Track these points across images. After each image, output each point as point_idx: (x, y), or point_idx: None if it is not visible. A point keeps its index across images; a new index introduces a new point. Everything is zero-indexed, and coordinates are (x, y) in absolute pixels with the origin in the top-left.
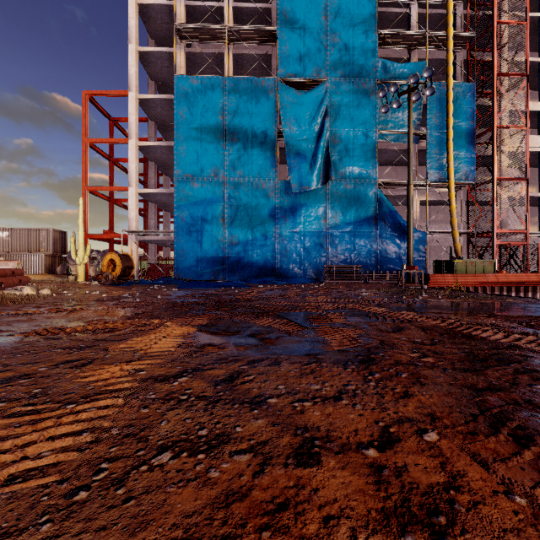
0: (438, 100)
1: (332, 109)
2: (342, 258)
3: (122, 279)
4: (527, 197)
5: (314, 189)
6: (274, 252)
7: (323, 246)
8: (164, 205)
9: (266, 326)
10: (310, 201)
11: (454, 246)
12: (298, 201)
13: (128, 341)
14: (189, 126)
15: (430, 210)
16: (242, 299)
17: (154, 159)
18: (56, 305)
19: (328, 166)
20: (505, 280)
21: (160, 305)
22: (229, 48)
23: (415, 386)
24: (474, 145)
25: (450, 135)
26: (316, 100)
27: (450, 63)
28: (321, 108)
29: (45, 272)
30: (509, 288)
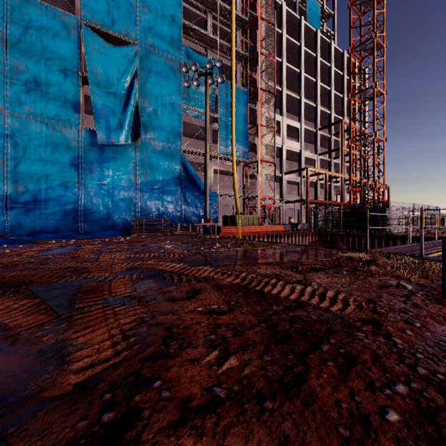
0: (226, 94)
1: (141, 72)
2: (152, 212)
3: None
4: (275, 175)
5: (123, 144)
6: (77, 204)
7: (133, 200)
8: None
9: None
10: (120, 155)
11: (236, 205)
12: (106, 153)
13: None
14: None
15: (220, 178)
16: None
17: None
18: None
19: (138, 125)
20: (266, 230)
21: None
22: None
23: None
24: (247, 134)
25: (234, 123)
26: (126, 59)
27: (234, 69)
28: (131, 68)
29: None
30: (268, 235)
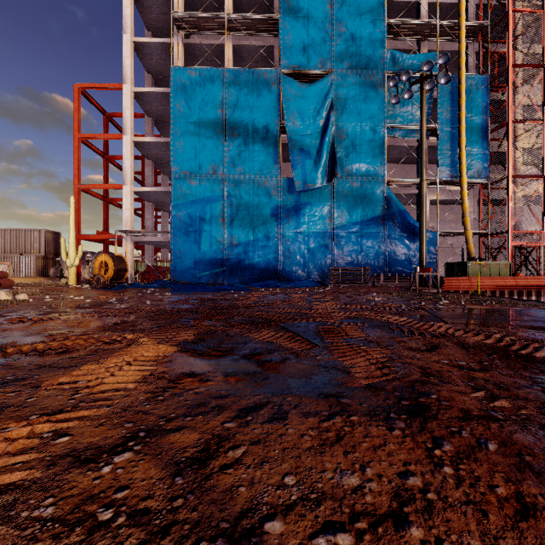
0: (449, 93)
1: (337, 102)
2: (349, 260)
3: (115, 282)
4: (544, 195)
5: (319, 187)
6: (277, 254)
7: (328, 247)
8: (162, 205)
9: (266, 342)
10: (315, 199)
11: (467, 247)
12: (302, 199)
13: (75, 371)
14: (187, 120)
15: (440, 210)
16: (241, 305)
17: (151, 156)
18: (23, 314)
19: (334, 163)
20: (525, 283)
21: (145, 313)
22: (230, 39)
23: (528, 479)
24: (488, 141)
25: (463, 130)
26: (321, 93)
27: (463, 54)
28: (327, 101)
29: (37, 275)
30: (529, 291)
